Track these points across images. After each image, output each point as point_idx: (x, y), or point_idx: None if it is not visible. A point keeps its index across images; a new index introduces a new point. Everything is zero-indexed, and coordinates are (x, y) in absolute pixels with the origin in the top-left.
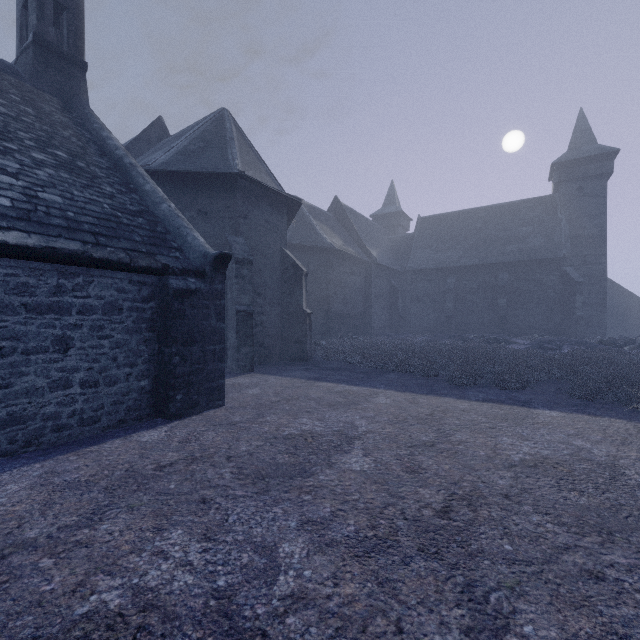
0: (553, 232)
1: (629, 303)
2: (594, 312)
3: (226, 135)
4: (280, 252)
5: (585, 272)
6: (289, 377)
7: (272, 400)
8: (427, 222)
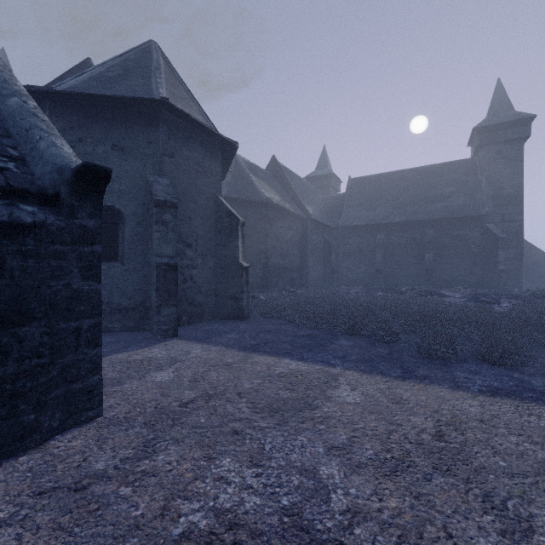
0: (475, 192)
1: (536, 258)
2: (512, 266)
3: (151, 65)
4: (214, 199)
5: (503, 229)
6: (219, 346)
7: (183, 398)
8: (357, 183)
